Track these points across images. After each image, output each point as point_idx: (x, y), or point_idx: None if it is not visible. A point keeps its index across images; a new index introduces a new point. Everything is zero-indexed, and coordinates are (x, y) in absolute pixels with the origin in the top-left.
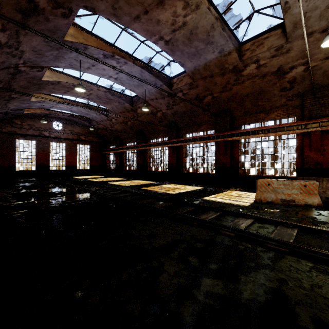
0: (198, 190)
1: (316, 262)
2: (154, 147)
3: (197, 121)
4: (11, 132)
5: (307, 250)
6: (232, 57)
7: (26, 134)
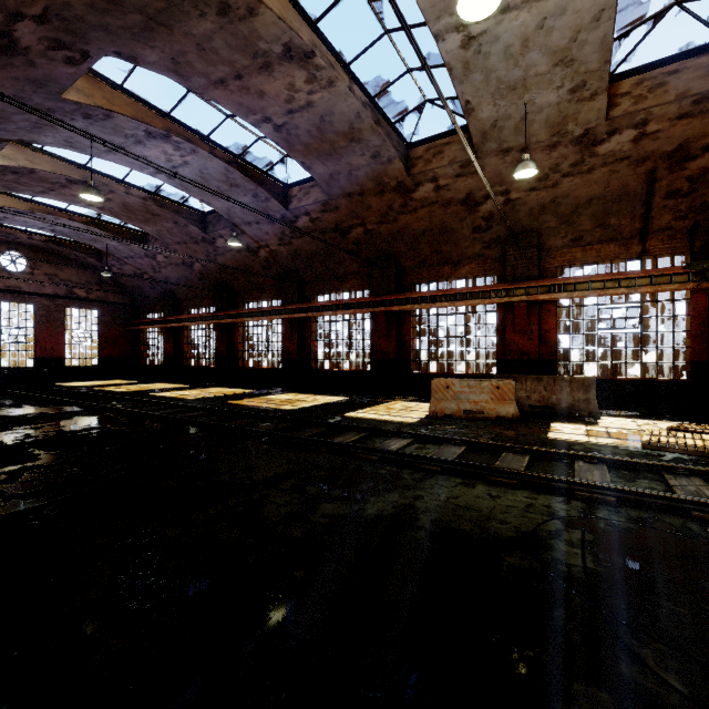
0: (338, 402)
1: (468, 478)
2: (253, 320)
3: (339, 271)
4: None
5: (461, 466)
6: (394, 167)
7: None
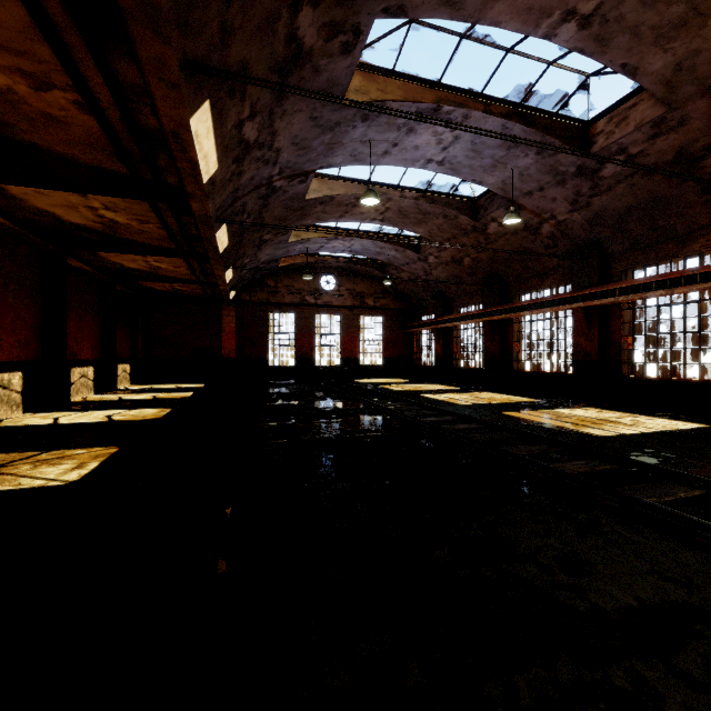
0: (689, 432)
1: None
2: (531, 313)
3: (676, 227)
4: (262, 302)
5: None
6: None
7: (282, 304)
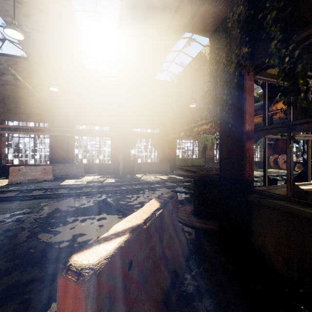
0: None
1: (13, 201)
2: None
3: None
4: None
5: (10, 197)
6: None
7: None
